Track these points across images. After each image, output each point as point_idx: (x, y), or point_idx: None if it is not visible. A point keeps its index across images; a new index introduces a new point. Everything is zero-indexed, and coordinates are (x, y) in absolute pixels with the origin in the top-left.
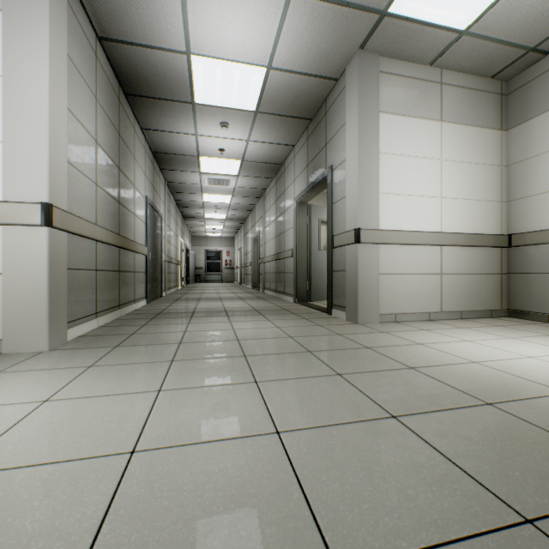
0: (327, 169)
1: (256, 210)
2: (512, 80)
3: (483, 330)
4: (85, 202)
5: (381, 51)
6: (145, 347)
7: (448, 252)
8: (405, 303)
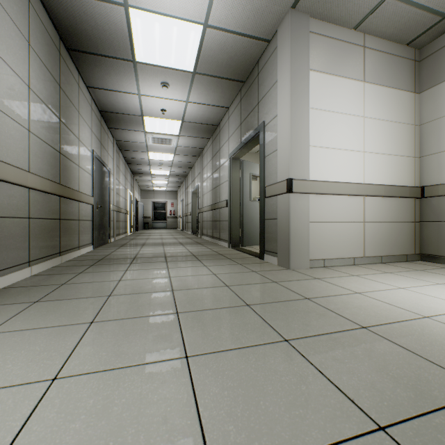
0: (259, 125)
1: (196, 167)
2: (424, 47)
3: (408, 275)
4: (13, 146)
5: (311, 11)
6: (68, 303)
7: (370, 202)
8: (332, 249)
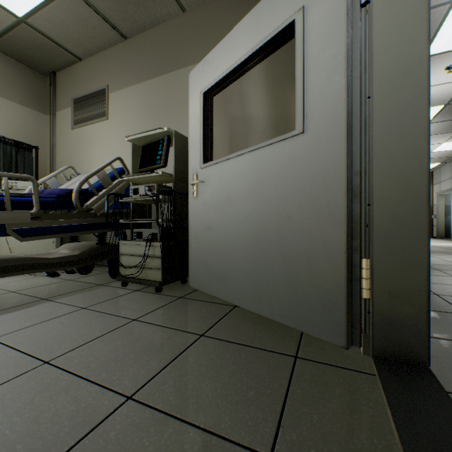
0: None
1: None
2: None
3: None
4: None
5: None
6: None
7: None
8: None
